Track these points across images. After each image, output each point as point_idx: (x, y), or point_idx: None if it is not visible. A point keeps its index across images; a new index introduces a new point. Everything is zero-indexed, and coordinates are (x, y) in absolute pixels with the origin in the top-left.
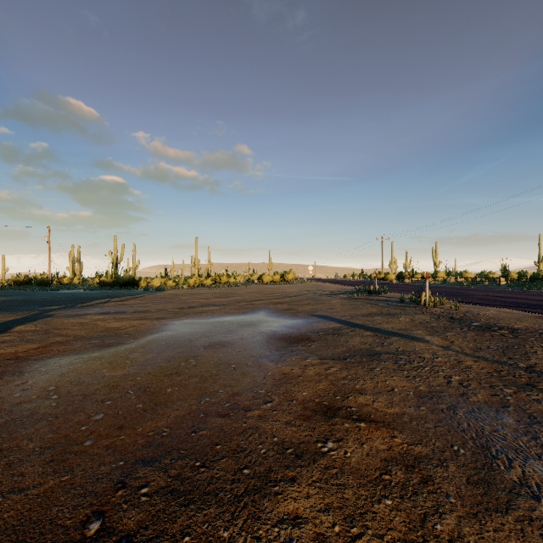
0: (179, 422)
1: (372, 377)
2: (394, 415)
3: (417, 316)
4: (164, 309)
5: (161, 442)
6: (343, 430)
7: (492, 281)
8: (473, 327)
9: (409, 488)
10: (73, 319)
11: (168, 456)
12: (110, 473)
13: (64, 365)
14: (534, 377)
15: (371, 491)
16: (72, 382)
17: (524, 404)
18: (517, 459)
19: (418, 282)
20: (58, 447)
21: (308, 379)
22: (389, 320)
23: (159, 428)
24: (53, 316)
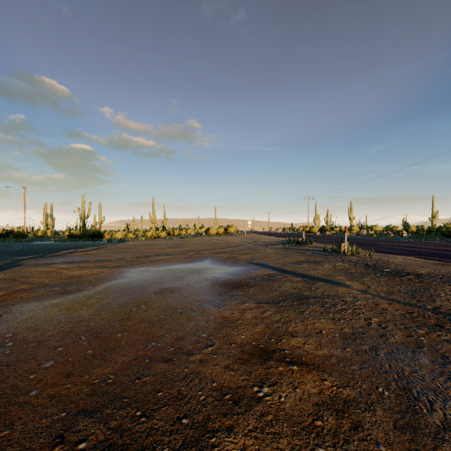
0: (125, 368)
1: (302, 319)
2: (323, 357)
3: (338, 264)
4: (123, 258)
5: (105, 390)
6: (277, 373)
7: (396, 233)
8: (385, 273)
9: (340, 435)
10: (40, 268)
11: (110, 406)
12: (50, 426)
13: (25, 311)
14: (440, 317)
15: (304, 440)
16: (29, 328)
17: (436, 344)
18: (437, 401)
19: (337, 234)
20: (3, 398)
21: (246, 323)
22: (314, 267)
23: (105, 374)
24: (22, 265)
